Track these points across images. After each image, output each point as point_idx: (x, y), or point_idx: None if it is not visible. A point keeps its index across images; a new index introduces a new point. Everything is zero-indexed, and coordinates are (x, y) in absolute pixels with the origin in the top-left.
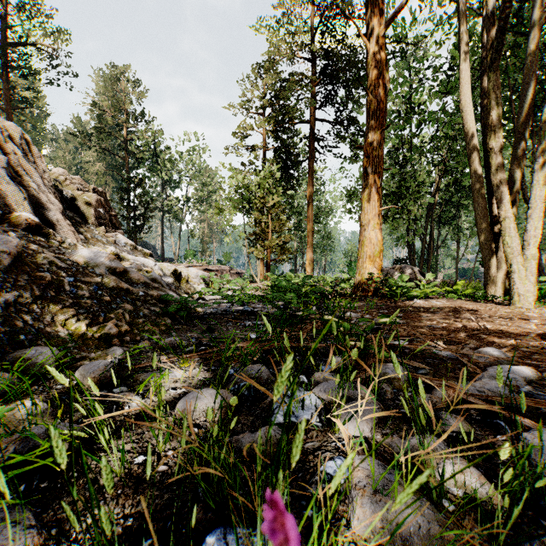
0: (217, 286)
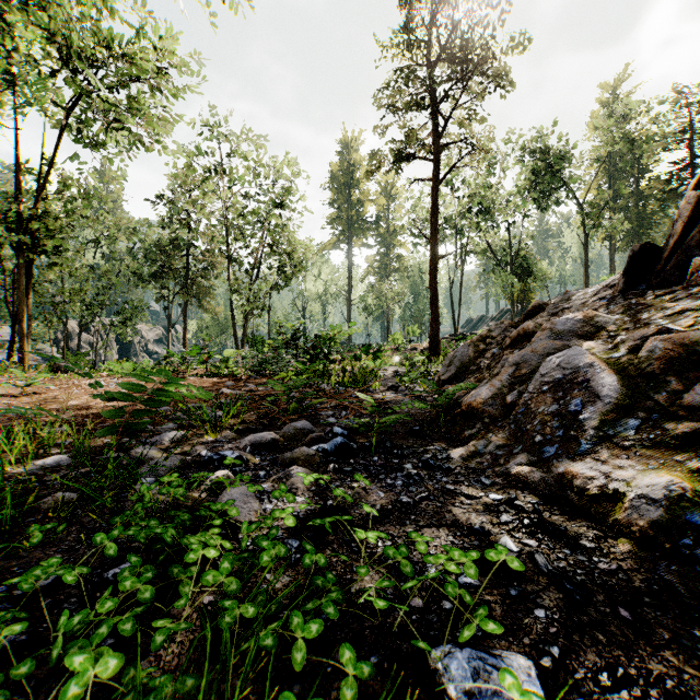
0: None
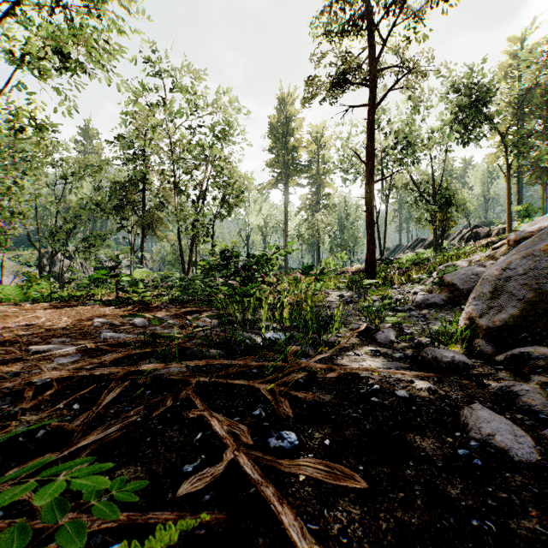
0: None
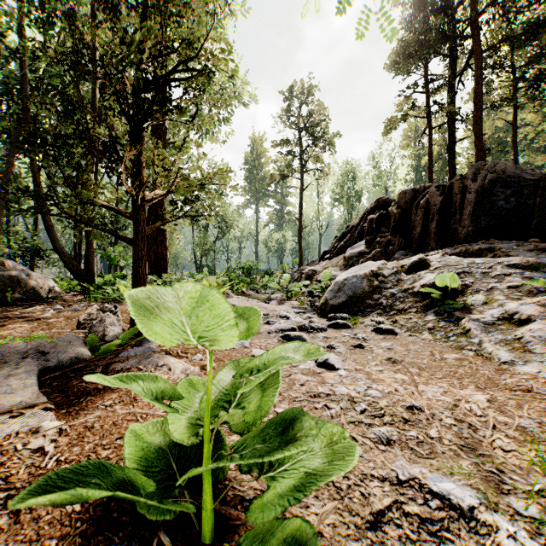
0: (282, 283)
